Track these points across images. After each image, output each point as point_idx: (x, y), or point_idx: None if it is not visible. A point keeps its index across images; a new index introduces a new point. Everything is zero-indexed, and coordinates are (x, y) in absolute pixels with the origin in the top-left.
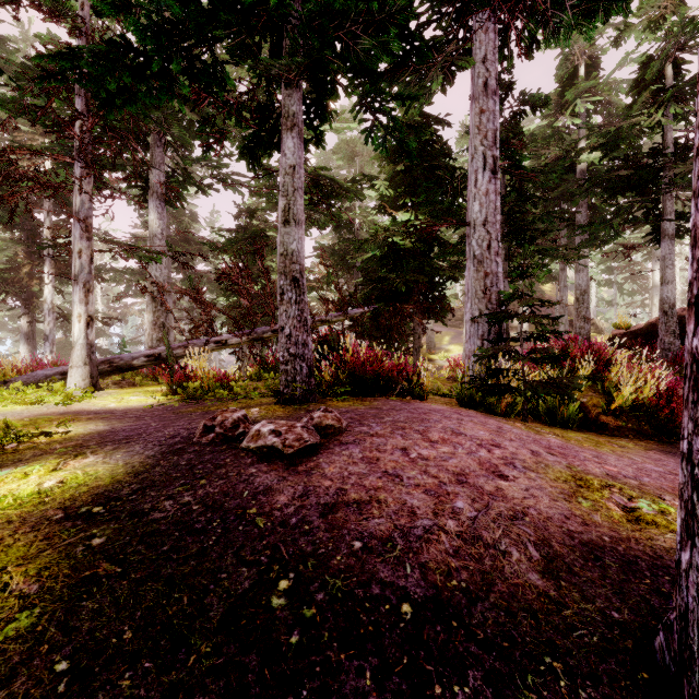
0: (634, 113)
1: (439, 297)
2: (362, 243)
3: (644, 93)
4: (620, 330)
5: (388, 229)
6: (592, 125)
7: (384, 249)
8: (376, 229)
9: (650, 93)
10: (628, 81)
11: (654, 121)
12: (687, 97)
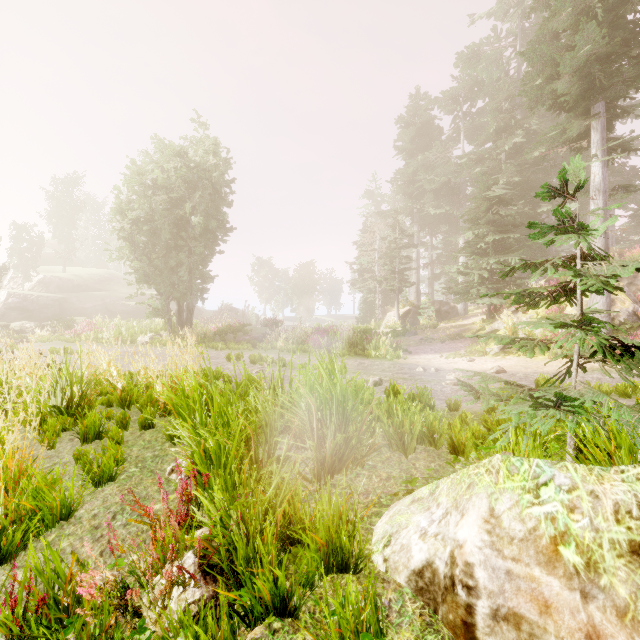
0: None
1: None
2: None
3: None
4: None
5: None
6: None
7: None
8: None
9: None
10: None
11: None
12: None
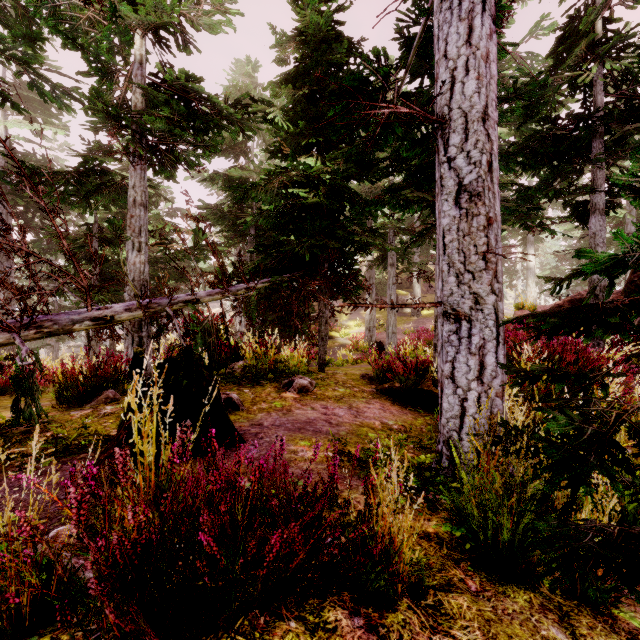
0: (564, 69)
1: (350, 271)
2: (247, 188)
3: (583, 41)
4: (523, 311)
5: (285, 168)
6: (526, 73)
7: (281, 202)
8: (268, 169)
9: (586, 44)
10: (532, 56)
11: (590, 78)
12: (614, 60)
